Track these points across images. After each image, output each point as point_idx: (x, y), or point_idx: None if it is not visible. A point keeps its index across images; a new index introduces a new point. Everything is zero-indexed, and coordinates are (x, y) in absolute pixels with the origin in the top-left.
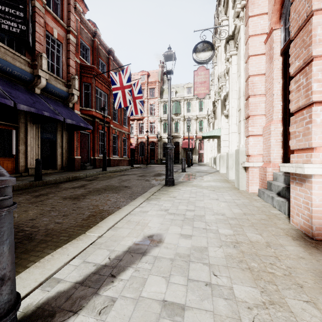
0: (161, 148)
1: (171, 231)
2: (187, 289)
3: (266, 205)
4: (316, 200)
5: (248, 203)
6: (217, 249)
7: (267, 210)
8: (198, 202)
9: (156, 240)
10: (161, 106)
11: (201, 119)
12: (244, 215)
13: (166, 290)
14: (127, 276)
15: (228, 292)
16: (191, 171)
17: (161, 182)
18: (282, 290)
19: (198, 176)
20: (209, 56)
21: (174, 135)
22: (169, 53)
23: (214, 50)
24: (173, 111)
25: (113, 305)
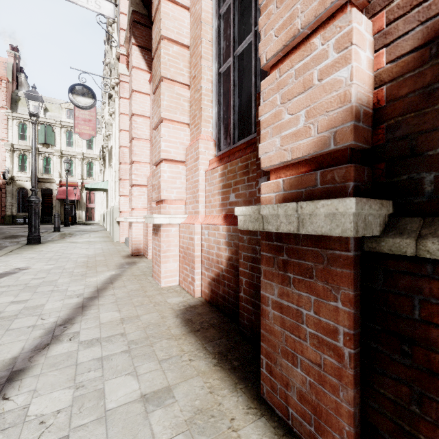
0: (13, 197)
1: (38, 264)
2: (48, 274)
3: (125, 247)
4: (134, 235)
5: (113, 247)
6: (72, 265)
7: (123, 249)
8: (68, 251)
9: (24, 269)
10: (14, 125)
11: (91, 160)
12: (103, 253)
13: (34, 276)
14: (5, 279)
15: (70, 272)
16: (70, 231)
17: (21, 242)
18: (98, 268)
19: (77, 235)
20: (90, 104)
21: (43, 177)
22: (33, 94)
23: (95, 99)
24: (40, 138)
25: (1, 283)
